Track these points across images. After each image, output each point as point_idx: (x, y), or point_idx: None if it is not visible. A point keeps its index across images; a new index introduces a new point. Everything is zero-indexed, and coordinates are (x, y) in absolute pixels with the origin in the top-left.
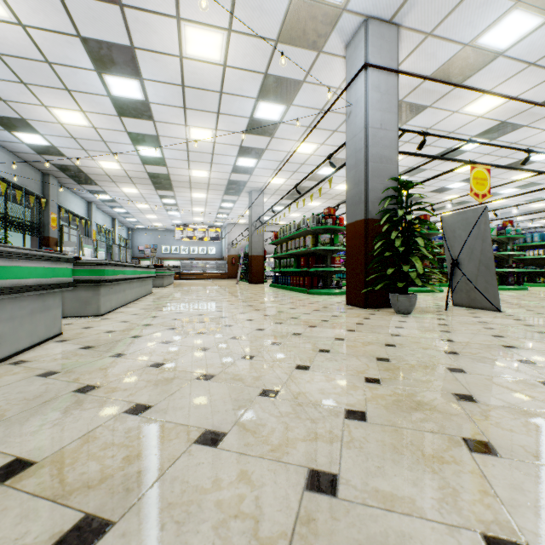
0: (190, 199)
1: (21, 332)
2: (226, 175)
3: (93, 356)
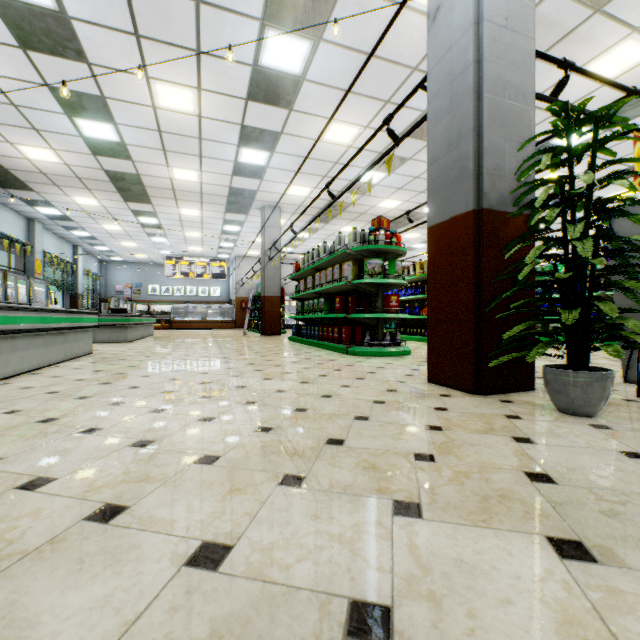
0: (178, 218)
1: None
2: (225, 179)
3: None
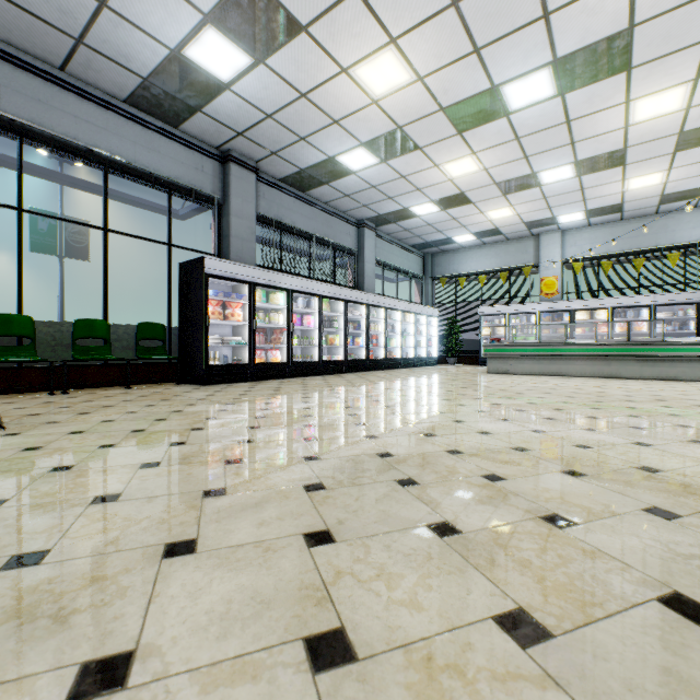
0: None
1: (699, 374)
2: None
3: (687, 383)
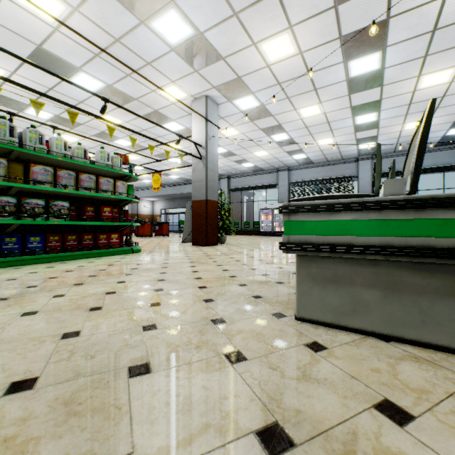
0: None
1: None
2: None
3: None
